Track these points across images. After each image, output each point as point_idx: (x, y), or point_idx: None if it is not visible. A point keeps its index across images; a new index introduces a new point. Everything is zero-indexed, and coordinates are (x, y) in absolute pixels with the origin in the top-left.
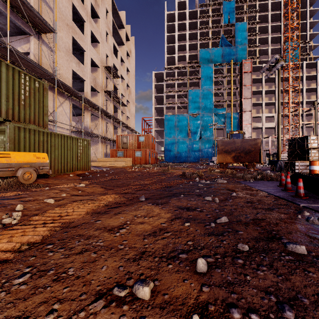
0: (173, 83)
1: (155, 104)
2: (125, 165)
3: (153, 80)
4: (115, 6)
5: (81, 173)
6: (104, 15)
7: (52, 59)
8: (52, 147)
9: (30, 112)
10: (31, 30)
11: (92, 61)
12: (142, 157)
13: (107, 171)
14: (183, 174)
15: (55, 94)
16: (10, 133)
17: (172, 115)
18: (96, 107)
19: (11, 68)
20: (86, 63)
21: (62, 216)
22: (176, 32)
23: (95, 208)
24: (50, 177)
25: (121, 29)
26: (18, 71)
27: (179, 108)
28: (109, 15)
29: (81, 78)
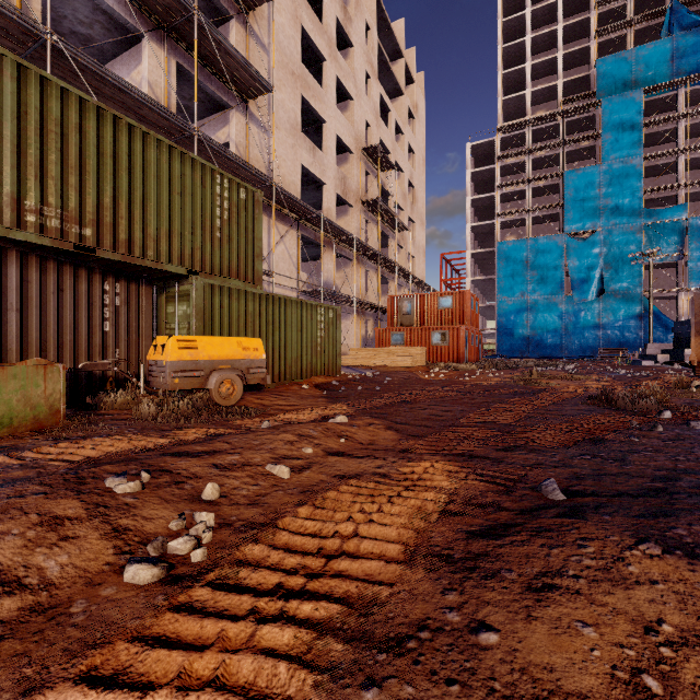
0: (519, 162)
1: (472, 219)
2: (411, 365)
3: (469, 163)
4: (384, 13)
5: (324, 382)
6: (361, 37)
7: (266, 148)
8: (269, 325)
9: (230, 254)
10: (231, 98)
11: (338, 140)
12: (448, 345)
13: (375, 378)
14: (604, 397)
15: (272, 217)
16: (197, 298)
17: (517, 242)
18: (346, 239)
19: (199, 165)
20: (328, 146)
21: (326, 551)
22: (528, 34)
23: (422, 526)
24: (266, 390)
25: (396, 61)
26: (211, 170)
27: (537, 223)
28: (372, 35)
29: (318, 180)
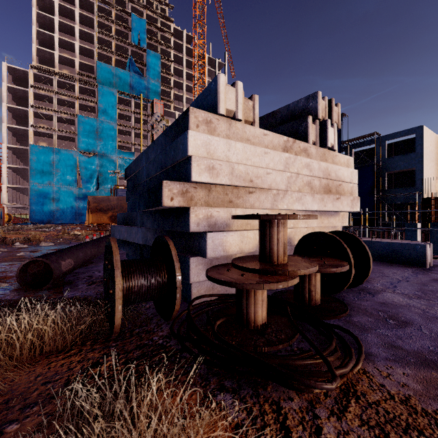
0: (49, 96)
1: (10, 121)
2: None
3: (5, 78)
4: None
5: None
6: None
7: None
8: None
9: None
10: None
11: None
12: None
13: None
14: (2, 240)
15: None
16: None
17: (46, 148)
18: None
19: None
20: None
21: None
22: (57, 16)
23: None
24: None
25: None
26: None
27: (62, 139)
28: None
29: None
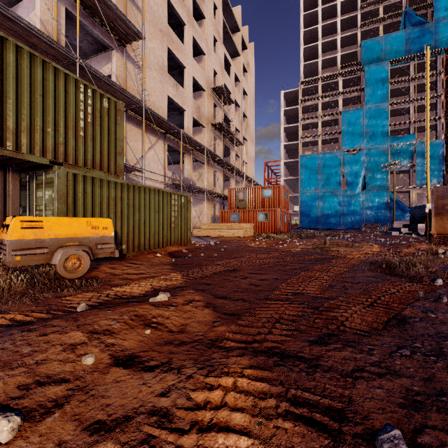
0: (314, 104)
1: (284, 140)
2: (243, 235)
3: (282, 104)
4: None
5: (176, 250)
6: (211, 13)
7: (140, 81)
8: (130, 207)
9: (94, 150)
10: (112, 42)
11: (195, 81)
12: (268, 221)
13: (216, 246)
14: (384, 264)
15: (143, 129)
16: (60, 184)
17: (312, 155)
18: (200, 149)
19: (63, 74)
20: (187, 84)
21: None
22: (319, 23)
23: None
24: (126, 258)
25: (235, 33)
26: (74, 80)
27: (325, 143)
28: (219, 13)
29: (180, 107)
